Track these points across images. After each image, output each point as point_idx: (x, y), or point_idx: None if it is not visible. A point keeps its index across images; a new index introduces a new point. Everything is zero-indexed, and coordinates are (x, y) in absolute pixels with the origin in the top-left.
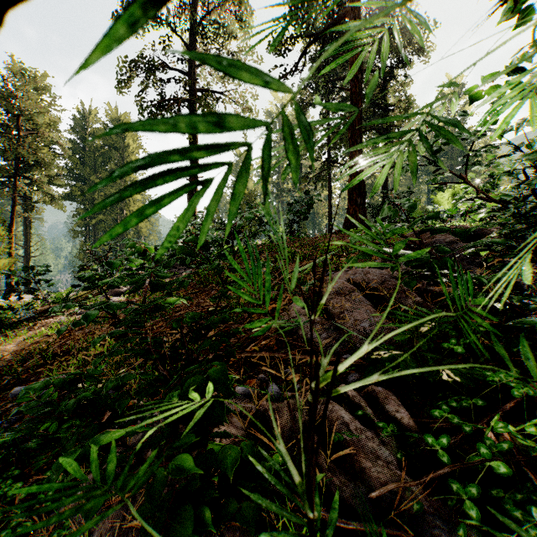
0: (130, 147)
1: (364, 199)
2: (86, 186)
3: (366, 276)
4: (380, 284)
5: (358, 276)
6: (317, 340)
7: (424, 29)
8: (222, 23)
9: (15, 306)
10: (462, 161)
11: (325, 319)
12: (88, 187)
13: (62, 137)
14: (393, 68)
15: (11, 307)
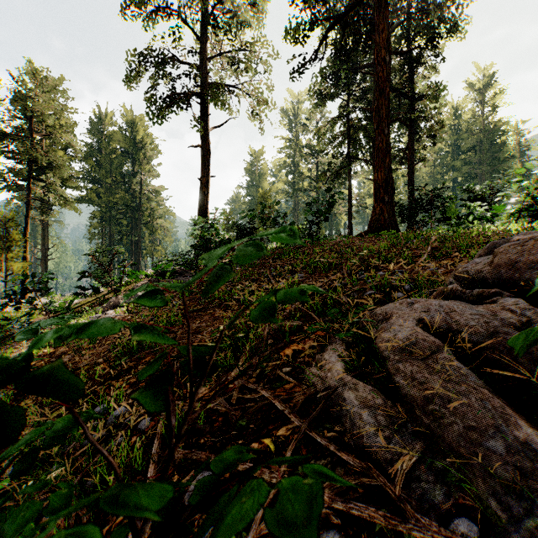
0: (145, 148)
1: (392, 196)
2: (102, 189)
3: (448, 315)
4: (484, 335)
5: (436, 316)
6: (384, 453)
7: (458, 8)
8: (235, 14)
9: (17, 315)
10: (492, 155)
11: (391, 402)
12: (104, 190)
13: (76, 139)
14: (421, 53)
15: (8, 318)
